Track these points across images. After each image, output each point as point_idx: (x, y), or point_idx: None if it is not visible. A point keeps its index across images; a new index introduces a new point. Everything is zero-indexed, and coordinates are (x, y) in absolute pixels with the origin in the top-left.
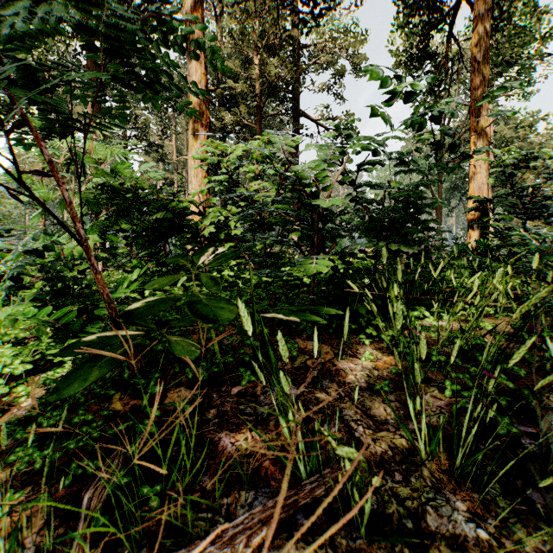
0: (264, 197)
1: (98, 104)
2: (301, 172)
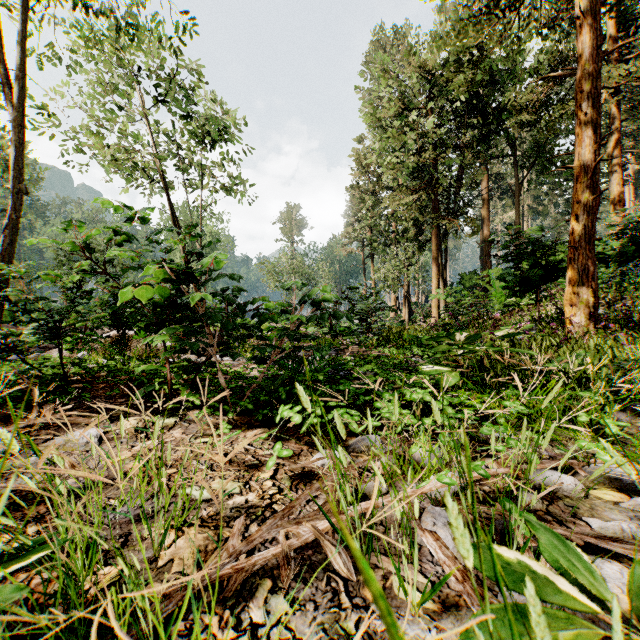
0: None
1: (517, 195)
2: None
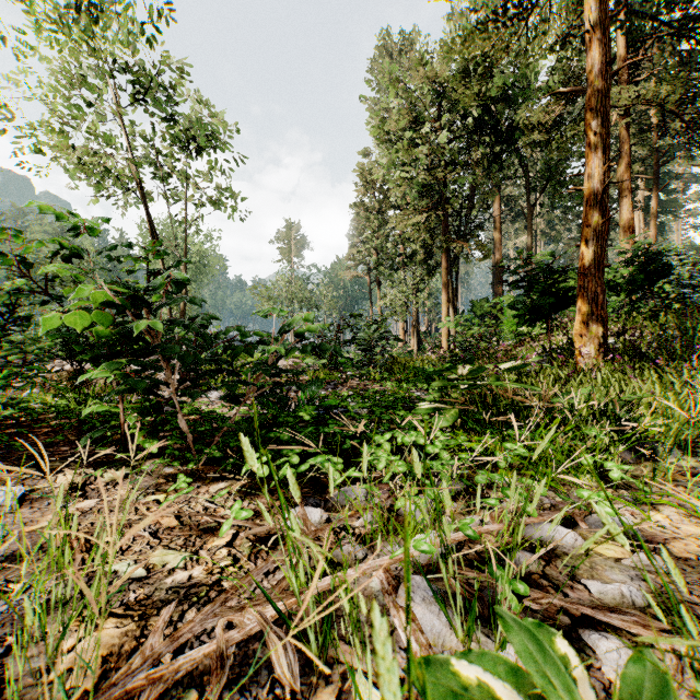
0: (683, 277)
1: (529, 218)
2: (697, 278)
